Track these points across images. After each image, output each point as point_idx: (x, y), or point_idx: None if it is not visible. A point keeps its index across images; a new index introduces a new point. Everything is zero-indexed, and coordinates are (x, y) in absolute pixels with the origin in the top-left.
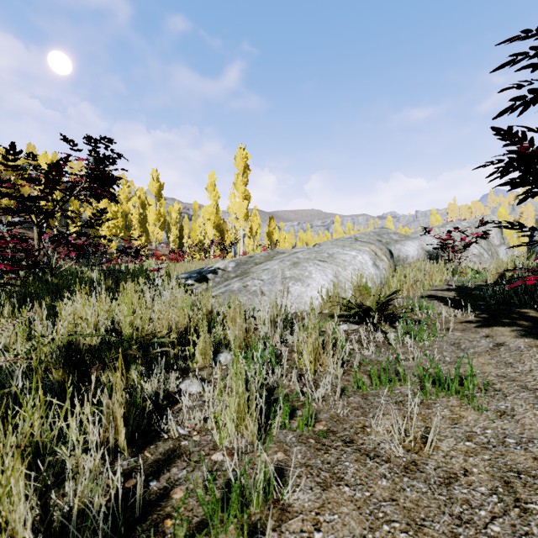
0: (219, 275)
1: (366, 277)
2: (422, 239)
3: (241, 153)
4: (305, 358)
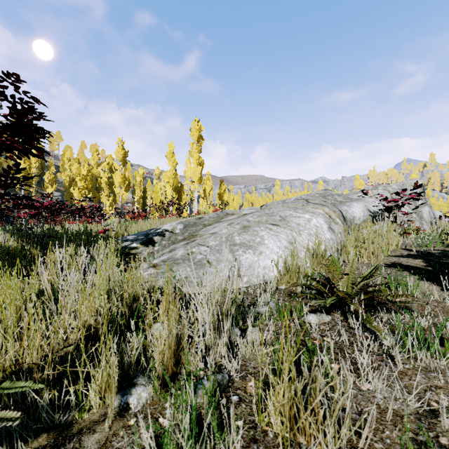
0: (166, 237)
1: (325, 244)
2: (366, 201)
3: (196, 125)
4: (271, 413)
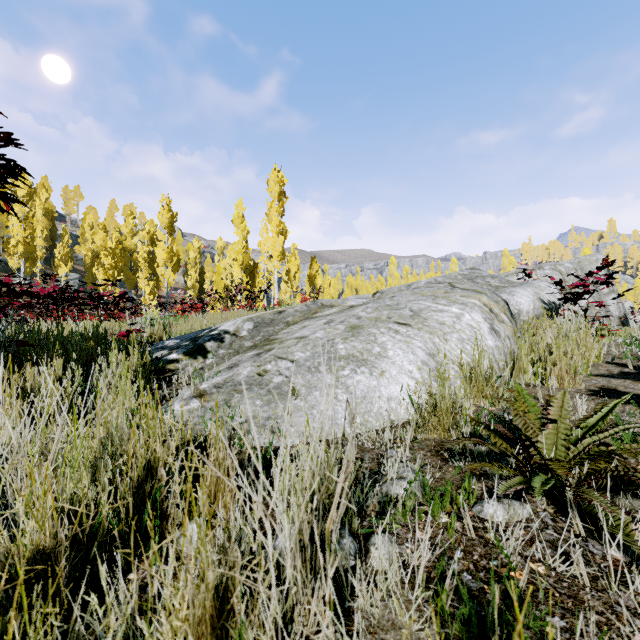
0: (226, 343)
1: (489, 357)
2: (536, 286)
3: (275, 176)
4: None
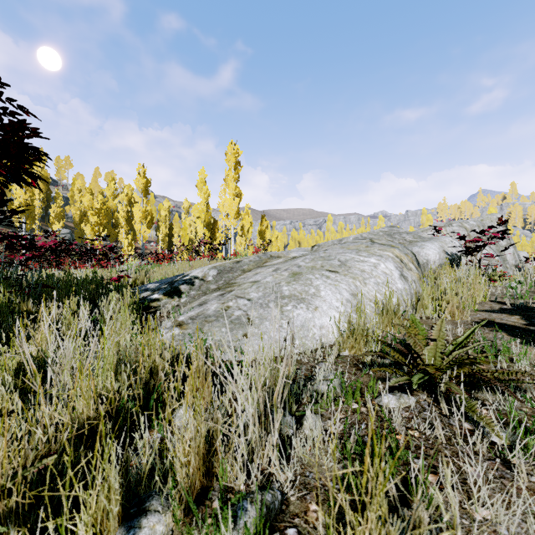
0: (196, 286)
1: (397, 296)
2: (442, 241)
3: (232, 148)
4: None
